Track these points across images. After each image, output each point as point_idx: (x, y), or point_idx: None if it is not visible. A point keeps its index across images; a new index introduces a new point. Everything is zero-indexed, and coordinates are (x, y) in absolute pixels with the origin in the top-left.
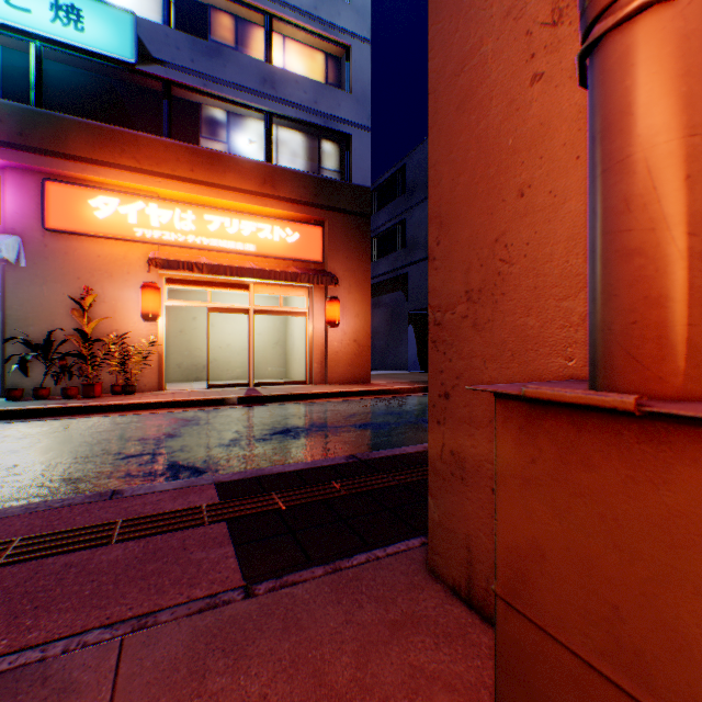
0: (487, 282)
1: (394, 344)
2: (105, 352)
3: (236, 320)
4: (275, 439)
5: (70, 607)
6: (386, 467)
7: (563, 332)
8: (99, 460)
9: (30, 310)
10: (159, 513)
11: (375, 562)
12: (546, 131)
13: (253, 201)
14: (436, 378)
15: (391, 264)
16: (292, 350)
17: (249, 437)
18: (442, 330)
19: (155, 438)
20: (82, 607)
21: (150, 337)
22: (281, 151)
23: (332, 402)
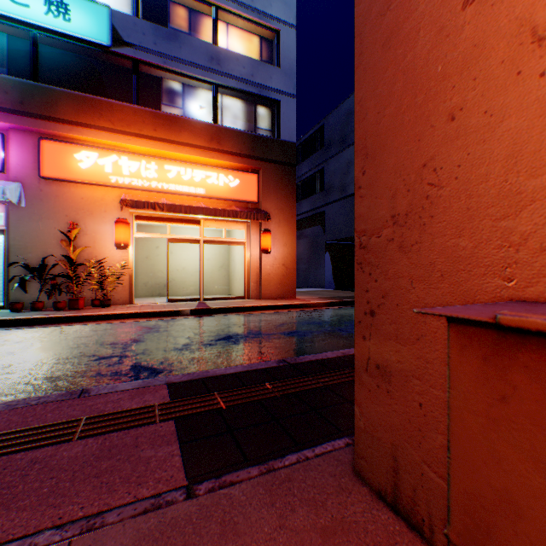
0: (414, 206)
1: (314, 268)
2: (87, 274)
3: (190, 249)
4: (219, 344)
5: (28, 505)
6: (311, 371)
7: (501, 252)
8: (76, 361)
9: (29, 241)
10: (118, 412)
11: (305, 462)
12: (481, 51)
13: (203, 154)
14: (361, 297)
15: (311, 204)
16: (233, 272)
17: (198, 342)
18: (368, 253)
19: (123, 342)
20: (39, 505)
21: (122, 262)
22: (225, 115)
23: (265, 313)
